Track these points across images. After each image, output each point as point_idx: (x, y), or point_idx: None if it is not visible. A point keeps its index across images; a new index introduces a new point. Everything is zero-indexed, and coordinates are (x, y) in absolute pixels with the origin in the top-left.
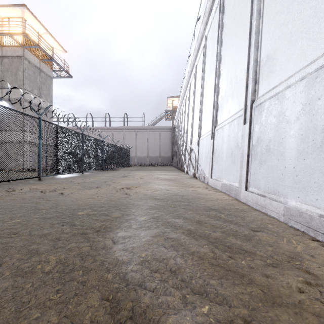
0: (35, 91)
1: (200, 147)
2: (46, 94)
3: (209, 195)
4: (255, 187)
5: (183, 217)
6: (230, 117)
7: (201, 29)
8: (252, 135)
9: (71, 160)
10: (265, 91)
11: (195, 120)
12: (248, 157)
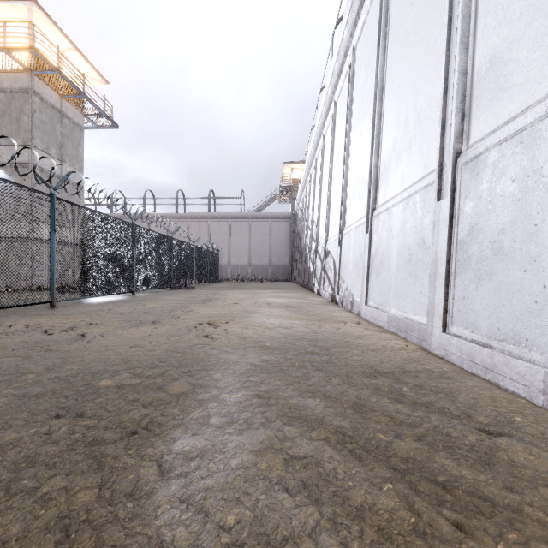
0: (53, 151)
1: (343, 248)
2: (72, 156)
3: (366, 338)
4: (465, 326)
5: (321, 393)
6: (405, 190)
7: (345, 35)
8: (458, 221)
9: (113, 271)
10: (485, 130)
11: (333, 199)
12: (448, 265)
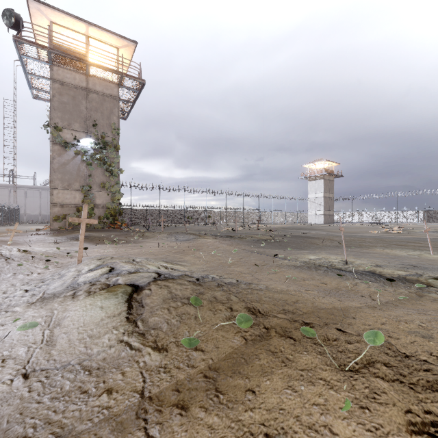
0: None
1: None
2: None
3: None
4: None
5: None
6: None
7: None
8: None
9: None
10: None
11: None
12: None
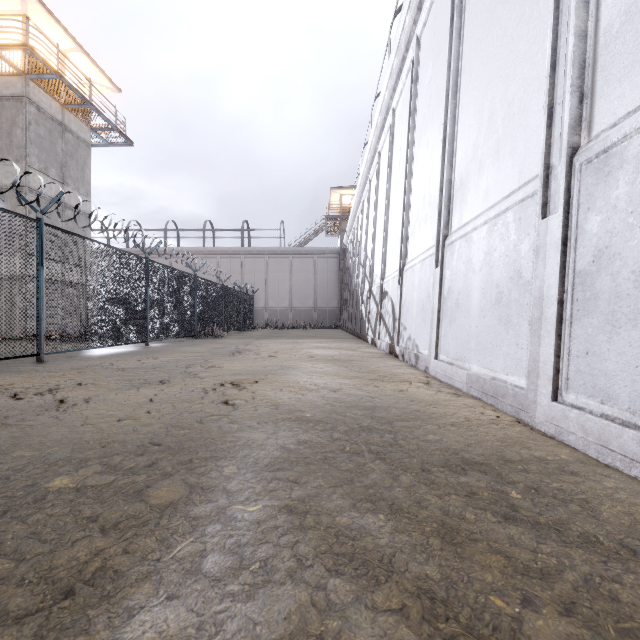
0: (53, 172)
1: (404, 287)
2: (76, 178)
3: (441, 406)
4: (590, 394)
5: (386, 503)
6: (491, 207)
7: (406, 23)
8: (575, 244)
9: (120, 316)
10: (620, 112)
11: (391, 228)
12: (560, 306)
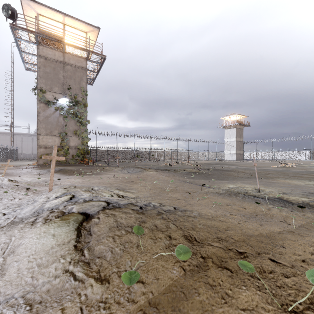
0: None
1: None
2: None
3: None
4: None
5: None
6: None
7: None
8: None
9: None
10: None
11: None
12: None
